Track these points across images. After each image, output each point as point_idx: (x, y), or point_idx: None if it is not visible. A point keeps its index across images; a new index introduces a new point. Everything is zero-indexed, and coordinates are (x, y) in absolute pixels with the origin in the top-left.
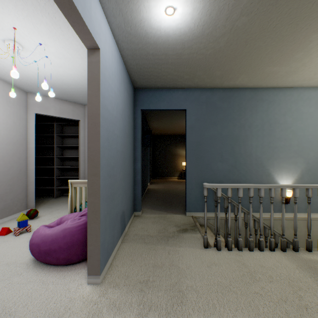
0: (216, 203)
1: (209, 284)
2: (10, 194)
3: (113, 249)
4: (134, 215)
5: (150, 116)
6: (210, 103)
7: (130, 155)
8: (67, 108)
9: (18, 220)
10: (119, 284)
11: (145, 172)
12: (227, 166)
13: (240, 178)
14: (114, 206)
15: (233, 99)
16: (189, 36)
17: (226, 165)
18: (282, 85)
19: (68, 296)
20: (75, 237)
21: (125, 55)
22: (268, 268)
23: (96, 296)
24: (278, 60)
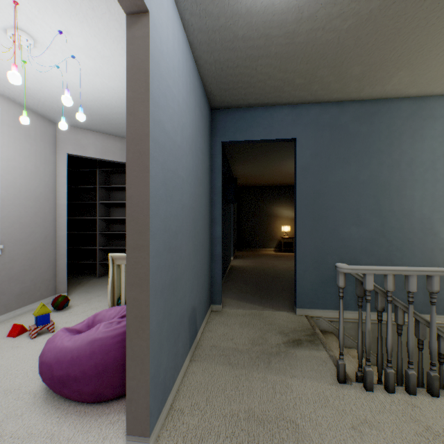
0: (360, 301)
1: None
2: (30, 272)
3: (175, 378)
4: (211, 310)
5: (234, 156)
6: (337, 127)
7: (204, 215)
8: (112, 146)
9: (35, 315)
10: None
11: (227, 241)
12: (368, 233)
13: (391, 253)
14: (177, 302)
15: (379, 117)
16: None
17: (366, 231)
18: None
19: None
20: (110, 355)
21: (197, 44)
22: None
23: None
24: None
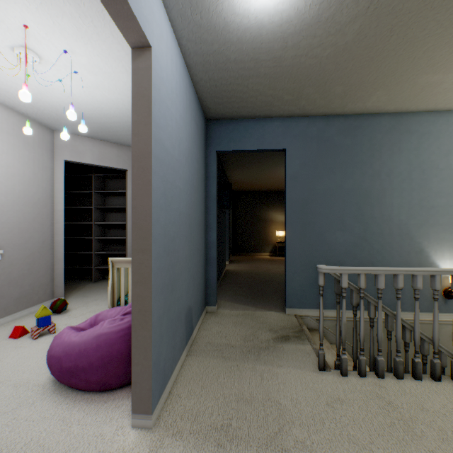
0: (338, 298)
1: (334, 440)
2: (28, 277)
3: (173, 368)
4: (206, 311)
5: (229, 163)
6: (324, 139)
7: (200, 221)
8: (109, 152)
9: (37, 317)
10: (181, 431)
11: (222, 245)
12: (352, 238)
13: (372, 256)
14: (175, 300)
15: (362, 131)
16: (295, 25)
17: (349, 236)
18: (445, 106)
19: (100, 449)
20: (114, 348)
21: (193, 65)
22: (435, 413)
23: (145, 451)
24: (442, 62)
